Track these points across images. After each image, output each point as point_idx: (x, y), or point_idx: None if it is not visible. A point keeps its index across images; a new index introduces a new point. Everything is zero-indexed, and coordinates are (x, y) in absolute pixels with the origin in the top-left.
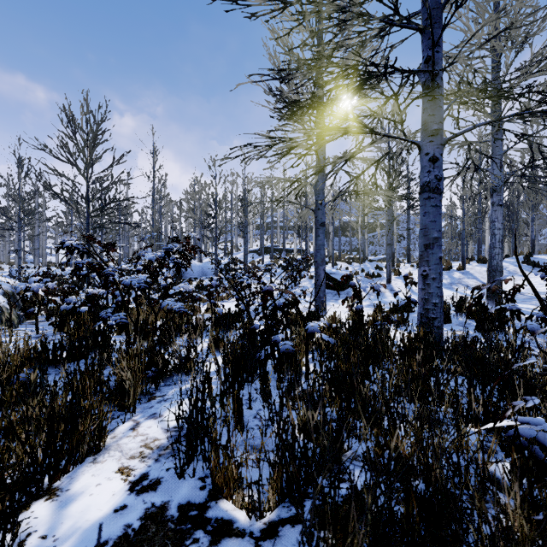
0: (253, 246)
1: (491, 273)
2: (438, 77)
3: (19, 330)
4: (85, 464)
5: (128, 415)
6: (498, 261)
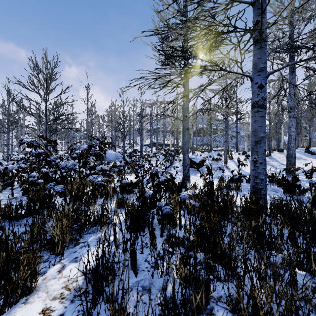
0: (146, 142)
1: (289, 158)
2: (263, 33)
3: (1, 193)
4: (18, 305)
5: (58, 258)
6: (293, 151)
